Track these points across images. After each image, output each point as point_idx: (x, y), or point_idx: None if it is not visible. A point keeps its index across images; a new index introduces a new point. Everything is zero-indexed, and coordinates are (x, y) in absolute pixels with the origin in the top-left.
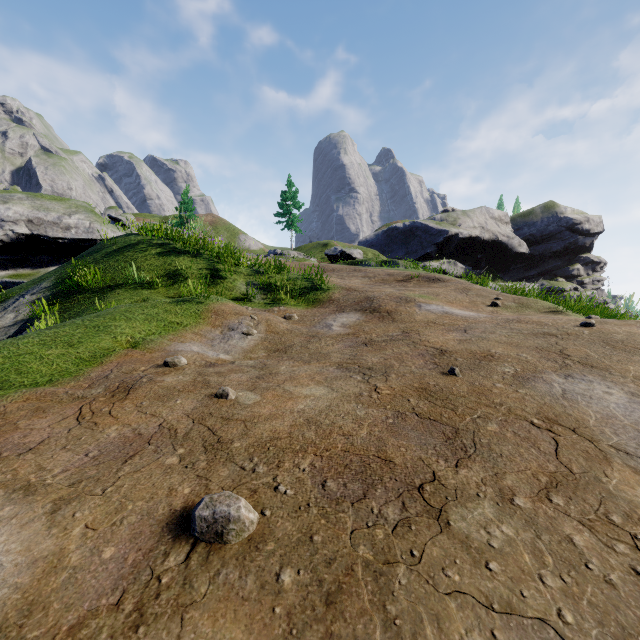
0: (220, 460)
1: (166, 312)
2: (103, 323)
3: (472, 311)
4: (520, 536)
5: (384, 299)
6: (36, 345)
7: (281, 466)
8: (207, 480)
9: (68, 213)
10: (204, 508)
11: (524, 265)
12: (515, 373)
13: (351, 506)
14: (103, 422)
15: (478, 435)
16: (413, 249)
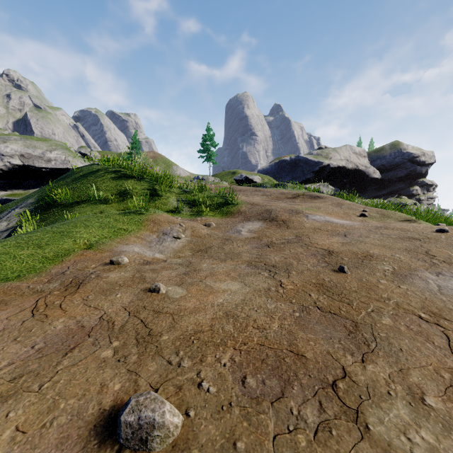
0: (149, 353)
1: (116, 221)
2: (67, 229)
3: (347, 220)
4: (441, 444)
5: (279, 211)
6: (12, 247)
7: (204, 360)
8: (136, 375)
9: (49, 150)
10: (130, 413)
11: (377, 187)
12: (393, 271)
13: (271, 406)
14: (53, 314)
15: (376, 329)
16: (297, 175)
